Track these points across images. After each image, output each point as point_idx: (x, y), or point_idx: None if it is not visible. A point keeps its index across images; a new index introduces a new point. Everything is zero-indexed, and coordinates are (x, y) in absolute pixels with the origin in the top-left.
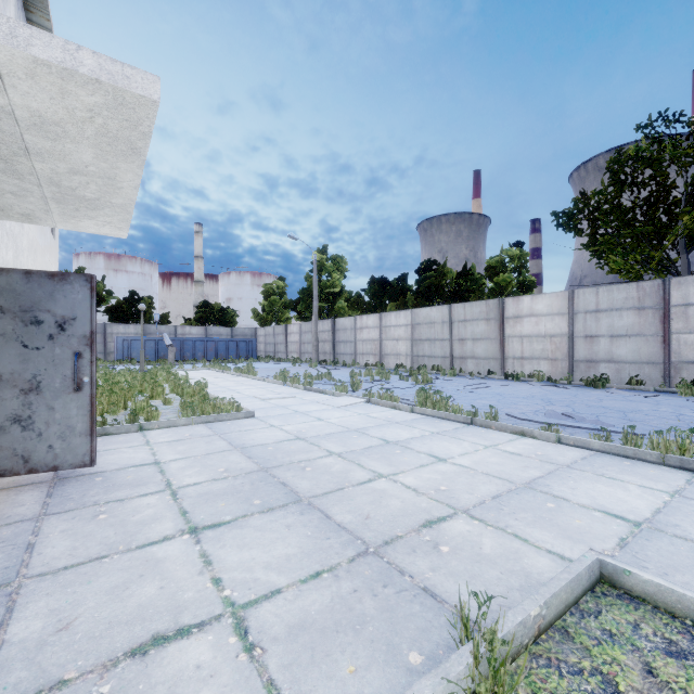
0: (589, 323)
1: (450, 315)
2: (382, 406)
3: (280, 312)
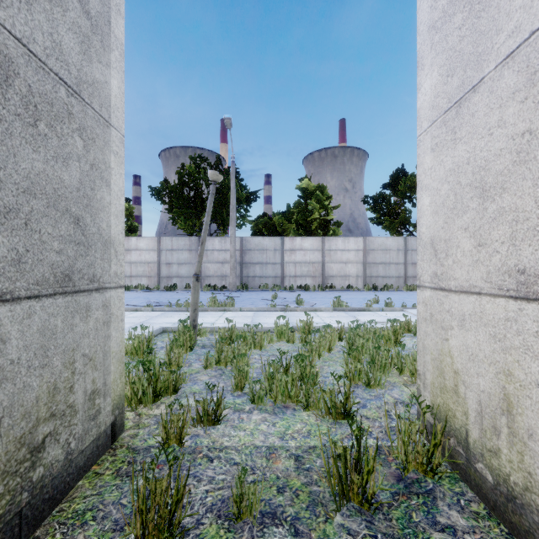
0: (168, 256)
1: None
2: None
3: None
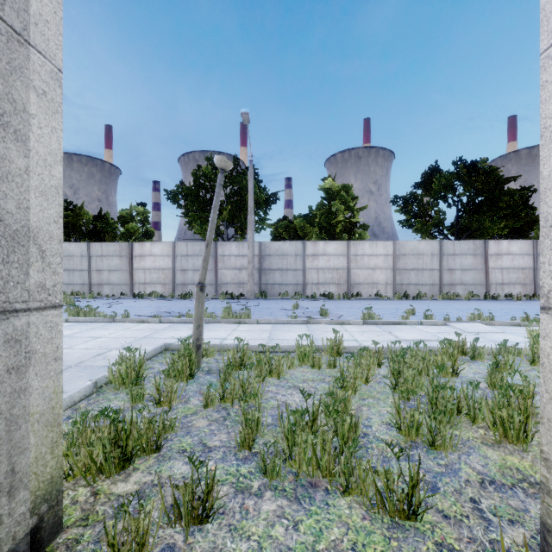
0: (183, 262)
1: (89, 250)
2: None
3: None
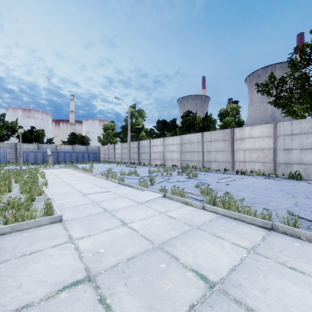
0: (286, 142)
1: (202, 138)
2: (175, 200)
3: (112, 138)
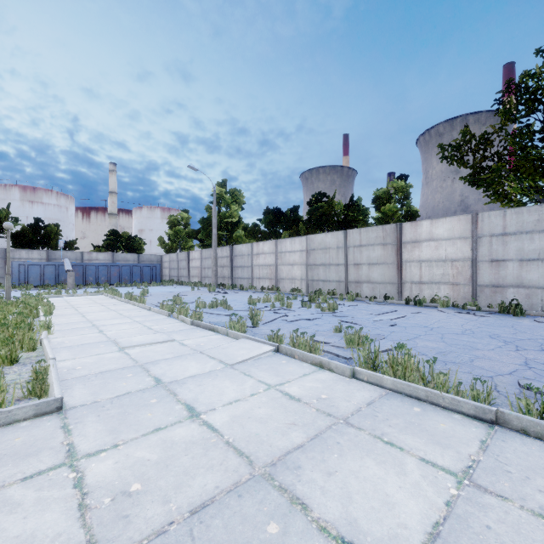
0: (495, 247)
1: (345, 240)
2: (298, 359)
3: (184, 241)
